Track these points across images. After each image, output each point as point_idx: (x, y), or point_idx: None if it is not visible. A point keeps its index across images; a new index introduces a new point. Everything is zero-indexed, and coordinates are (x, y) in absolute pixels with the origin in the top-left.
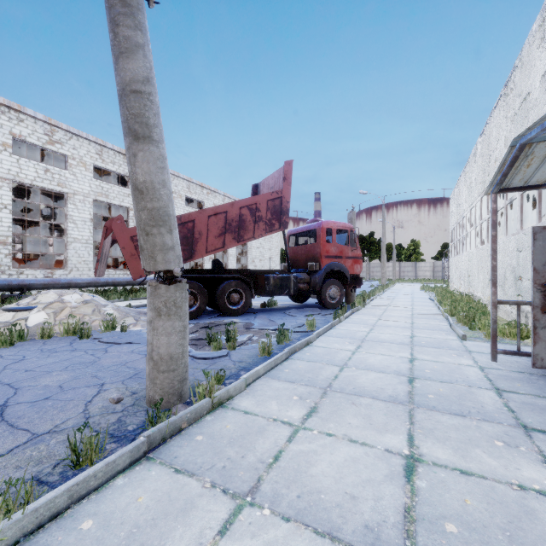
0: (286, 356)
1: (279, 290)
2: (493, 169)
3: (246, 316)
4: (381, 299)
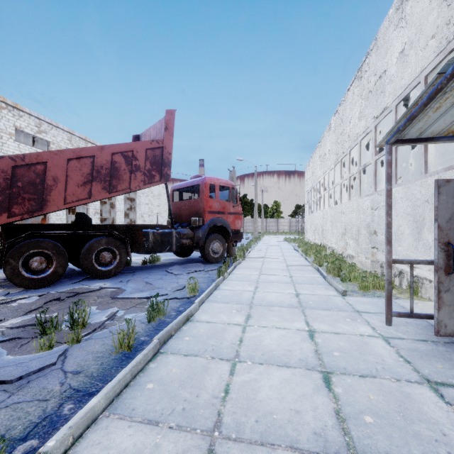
0: (154, 351)
1: (160, 247)
2: (347, 141)
3: (121, 276)
4: (257, 251)
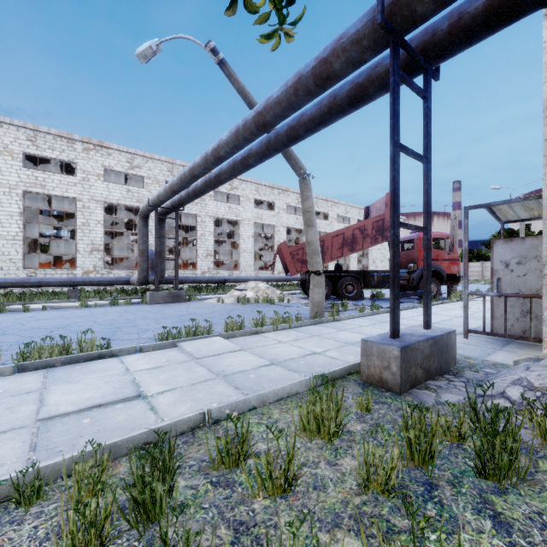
0: (371, 313)
1: (381, 284)
2: None
3: (358, 301)
4: None
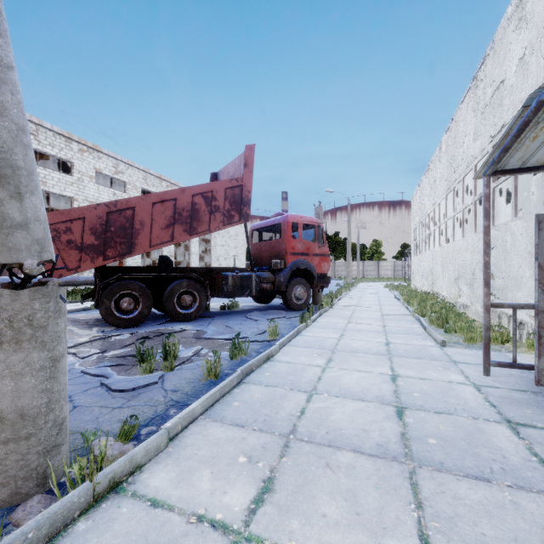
0: (238, 379)
1: (239, 291)
2: (460, 165)
3: (201, 321)
4: (348, 299)
